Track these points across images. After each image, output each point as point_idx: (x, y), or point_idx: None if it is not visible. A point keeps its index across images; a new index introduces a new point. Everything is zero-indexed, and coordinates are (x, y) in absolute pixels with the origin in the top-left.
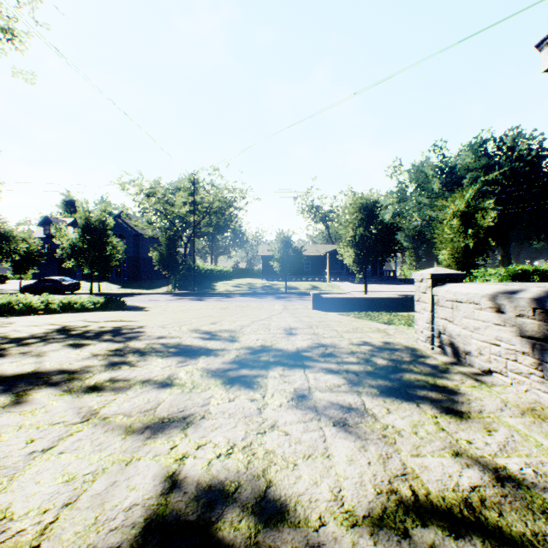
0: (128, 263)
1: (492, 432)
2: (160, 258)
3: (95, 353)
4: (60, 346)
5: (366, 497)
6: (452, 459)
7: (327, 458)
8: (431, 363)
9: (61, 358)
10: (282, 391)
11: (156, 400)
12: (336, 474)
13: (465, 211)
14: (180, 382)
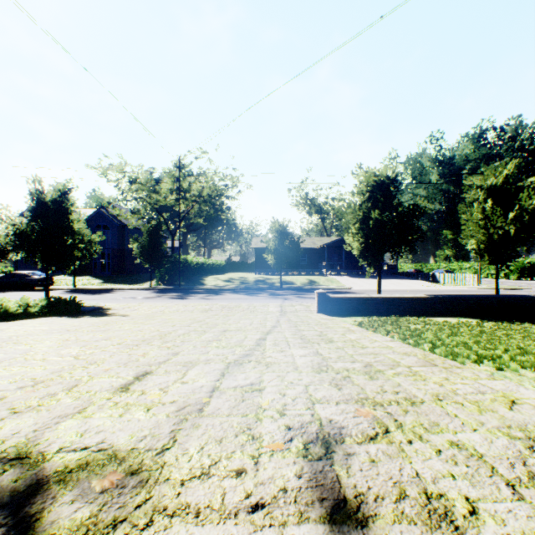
0: (112, 256)
1: None
2: (141, 249)
3: None
4: None
5: None
6: None
7: None
8: None
9: None
10: None
11: None
12: None
13: (501, 190)
14: None
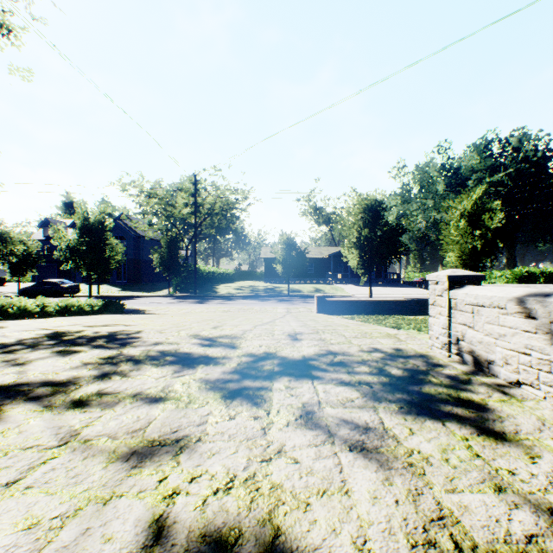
0: (128, 265)
1: (536, 460)
2: (161, 260)
3: (85, 361)
4: (48, 353)
5: (398, 552)
6: (496, 496)
7: (346, 495)
8: (451, 373)
9: (47, 367)
10: (289, 407)
11: (146, 417)
12: (359, 518)
13: (472, 211)
14: (175, 395)
